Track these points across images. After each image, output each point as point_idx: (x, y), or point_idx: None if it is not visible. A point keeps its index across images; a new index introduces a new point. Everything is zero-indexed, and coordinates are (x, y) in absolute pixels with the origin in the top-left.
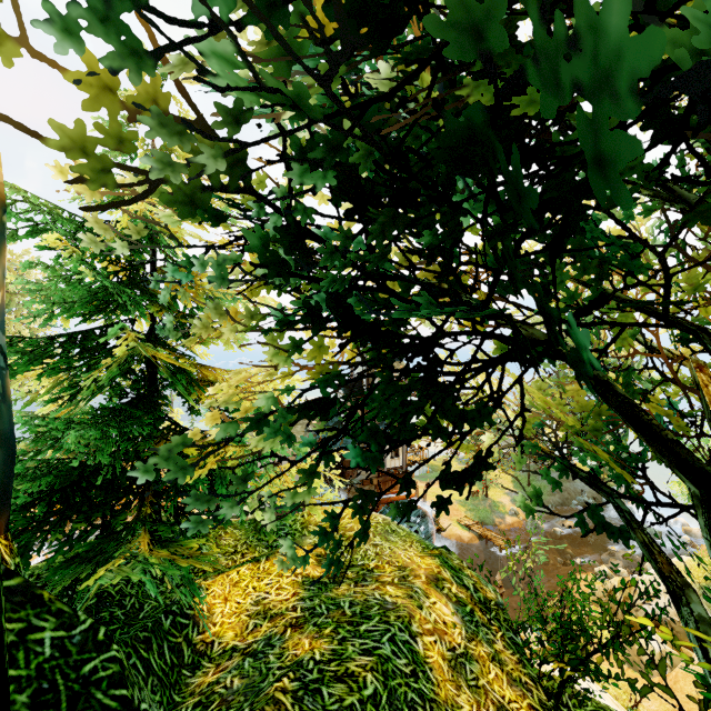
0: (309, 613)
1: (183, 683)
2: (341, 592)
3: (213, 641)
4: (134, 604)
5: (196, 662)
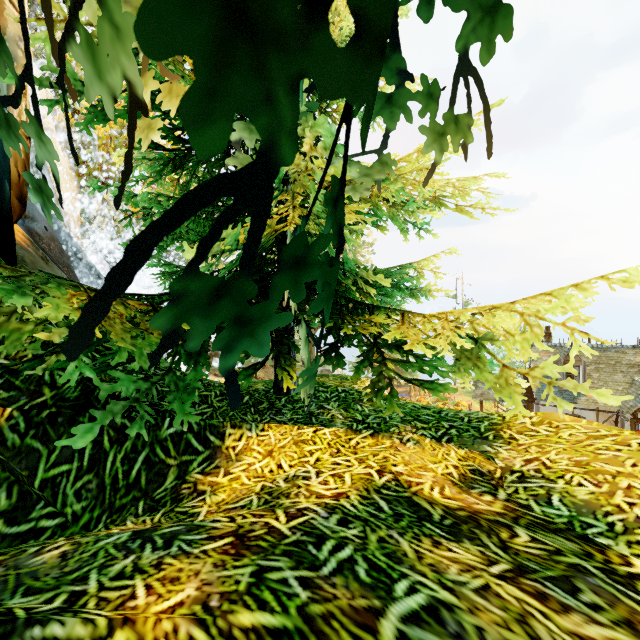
0: (294, 540)
1: (124, 517)
2: (437, 559)
3: (203, 492)
4: (205, 414)
5: (161, 503)
